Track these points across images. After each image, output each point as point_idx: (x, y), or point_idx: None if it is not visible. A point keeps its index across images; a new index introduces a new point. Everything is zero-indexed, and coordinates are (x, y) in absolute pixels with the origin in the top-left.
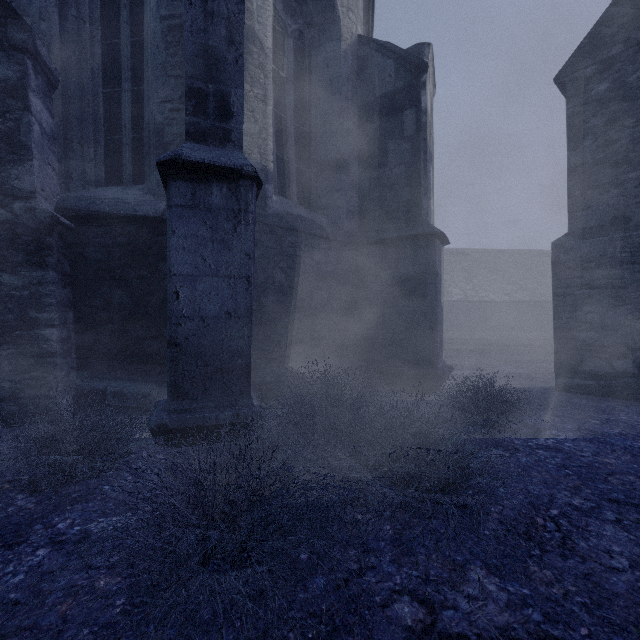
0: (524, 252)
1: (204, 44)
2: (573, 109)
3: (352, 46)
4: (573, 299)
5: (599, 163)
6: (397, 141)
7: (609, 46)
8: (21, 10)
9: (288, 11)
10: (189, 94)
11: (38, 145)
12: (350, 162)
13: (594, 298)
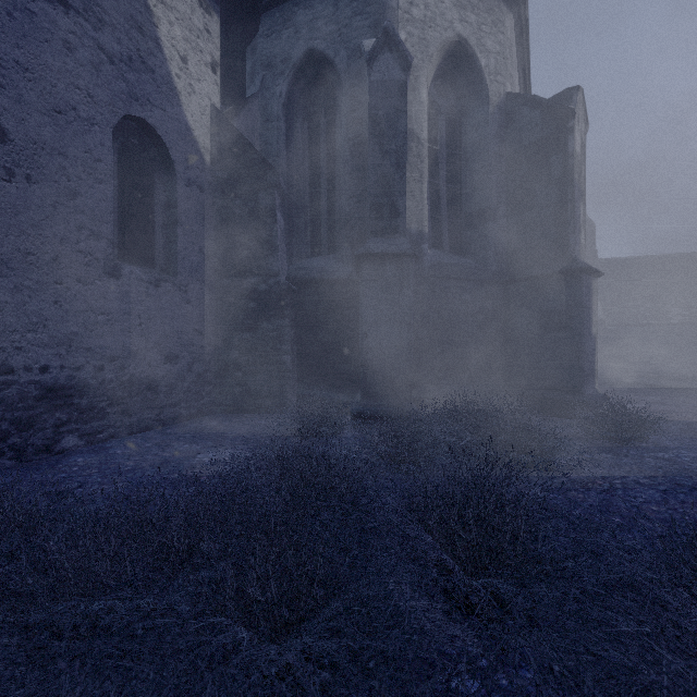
0: None
1: (381, 173)
2: None
3: (500, 105)
4: None
5: None
6: (544, 185)
7: None
8: (267, 154)
9: (441, 93)
10: (372, 207)
11: (280, 241)
12: (498, 209)
13: None
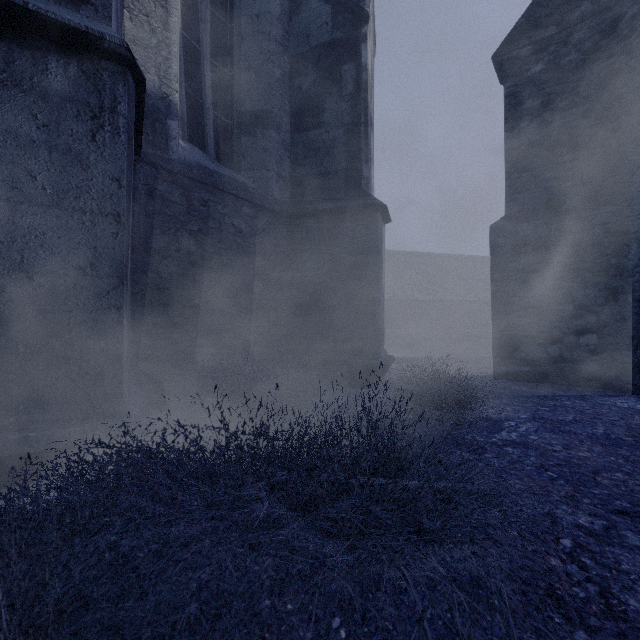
0: (444, 256)
1: None
2: (510, 89)
3: None
4: (510, 284)
5: (535, 145)
6: (335, 99)
7: (544, 27)
8: None
9: None
10: None
11: None
12: (281, 118)
13: (530, 283)
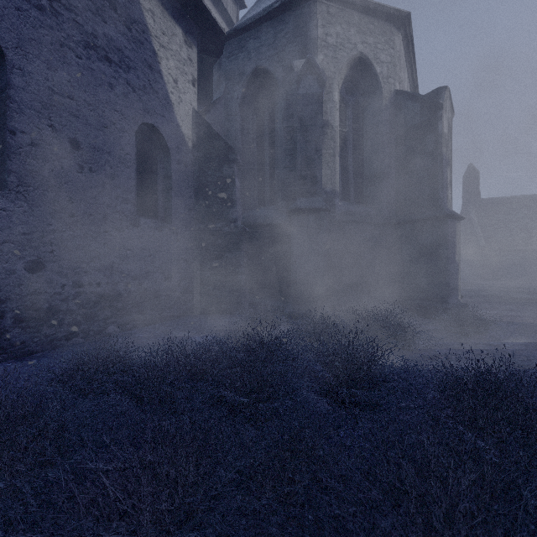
0: None
1: (305, 155)
2: None
3: (391, 99)
4: None
5: None
6: (421, 156)
7: None
8: (228, 138)
9: (348, 92)
10: (299, 178)
11: (237, 198)
12: (389, 173)
13: None
